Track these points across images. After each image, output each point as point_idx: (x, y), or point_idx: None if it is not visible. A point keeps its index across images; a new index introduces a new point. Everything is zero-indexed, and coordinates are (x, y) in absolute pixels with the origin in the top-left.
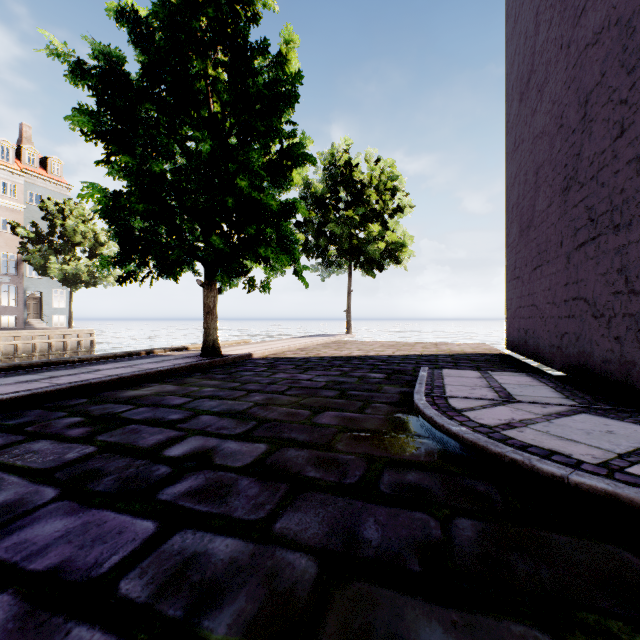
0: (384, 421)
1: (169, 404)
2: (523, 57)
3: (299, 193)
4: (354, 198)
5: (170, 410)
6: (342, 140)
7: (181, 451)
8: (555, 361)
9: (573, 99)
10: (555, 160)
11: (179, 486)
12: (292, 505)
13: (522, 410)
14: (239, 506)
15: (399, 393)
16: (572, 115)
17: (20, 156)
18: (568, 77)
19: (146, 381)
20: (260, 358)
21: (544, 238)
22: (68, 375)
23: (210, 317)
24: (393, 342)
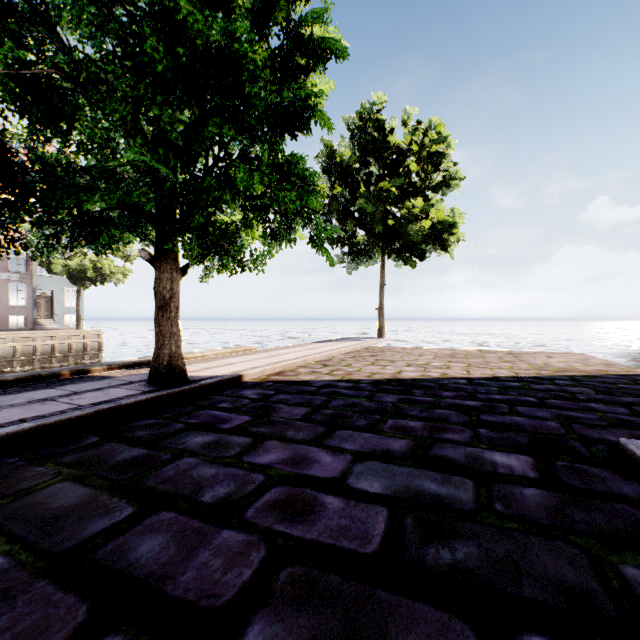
0: None
1: None
2: None
3: (321, 164)
4: (388, 170)
5: None
6: (374, 98)
7: None
8: None
9: None
10: None
11: None
12: None
13: None
14: None
15: None
16: None
17: None
18: None
19: None
20: (253, 383)
21: None
22: None
23: (164, 315)
24: (447, 350)
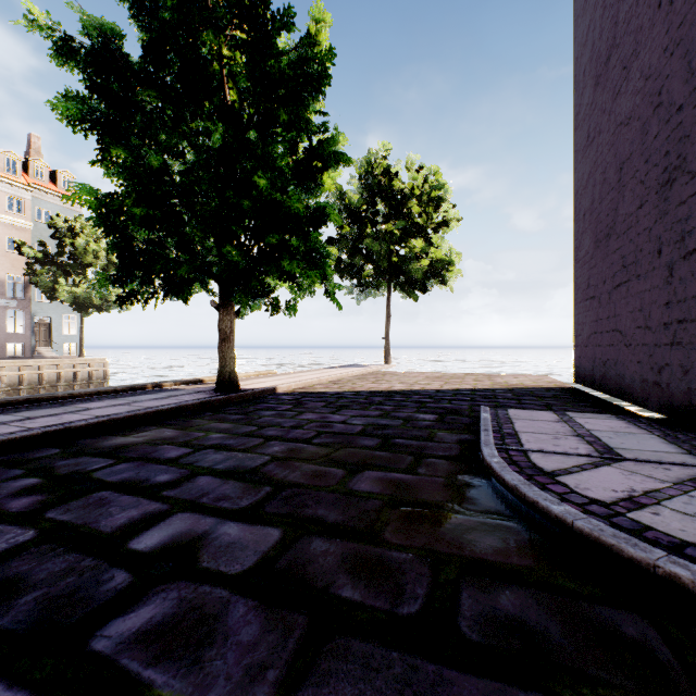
0: (446, 487)
1: (161, 457)
2: (600, 32)
3: None
4: (393, 211)
5: (160, 467)
6: (380, 145)
7: (155, 541)
8: (649, 400)
9: (679, 67)
10: (649, 149)
11: (133, 618)
12: (313, 670)
13: (639, 474)
14: (222, 671)
15: (458, 442)
16: (677, 88)
17: (28, 169)
18: (671, 41)
19: (143, 423)
20: (285, 393)
21: (632, 247)
22: (48, 416)
23: (226, 345)
24: (439, 373)
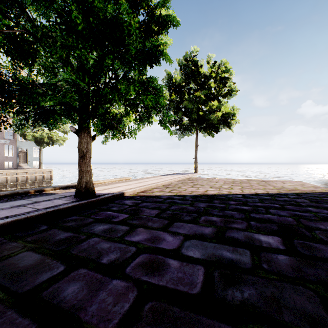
0: None
1: None
2: None
3: (165, 83)
4: (200, 86)
5: None
6: (192, 49)
7: None
8: None
9: None
10: None
11: None
12: None
13: None
14: None
15: None
16: None
17: None
18: None
19: None
20: (130, 197)
21: None
22: None
23: (83, 161)
24: (230, 179)
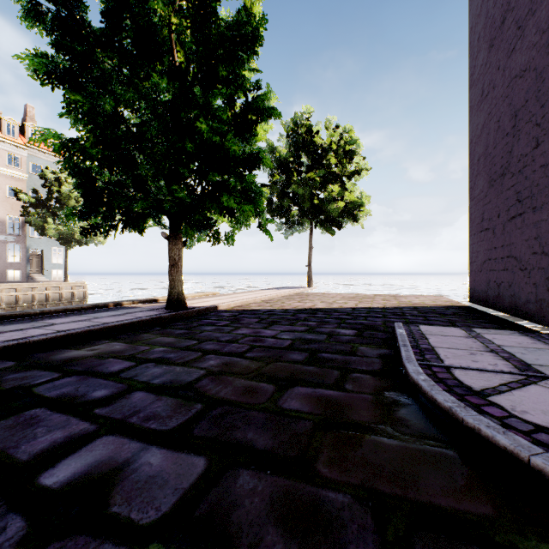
0: (375, 406)
1: (104, 371)
2: (494, 1)
3: None
4: (315, 162)
5: (100, 381)
6: (304, 109)
7: (69, 473)
8: (546, 317)
9: None
10: (546, 94)
11: None
12: None
13: None
14: None
15: (379, 357)
16: None
17: (24, 132)
18: None
19: (98, 337)
20: (225, 310)
21: (527, 183)
22: (15, 330)
23: (175, 270)
24: (353, 294)
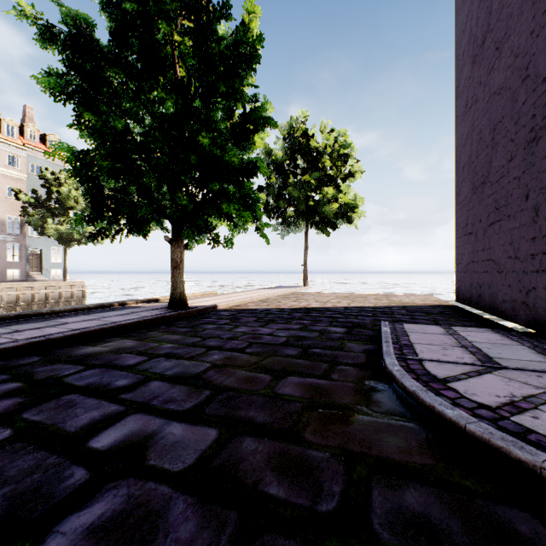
0: (355, 391)
1: (122, 364)
2: (477, 20)
3: None
4: (310, 165)
5: (120, 373)
6: (300, 113)
7: (111, 440)
8: (518, 316)
9: (544, 46)
10: (518, 113)
11: (86, 514)
12: None
13: (516, 381)
14: None
15: (364, 352)
16: (542, 62)
17: (23, 133)
18: (536, 25)
19: (109, 335)
20: (224, 310)
21: (504, 193)
22: (33, 329)
23: (177, 271)
24: (346, 293)
